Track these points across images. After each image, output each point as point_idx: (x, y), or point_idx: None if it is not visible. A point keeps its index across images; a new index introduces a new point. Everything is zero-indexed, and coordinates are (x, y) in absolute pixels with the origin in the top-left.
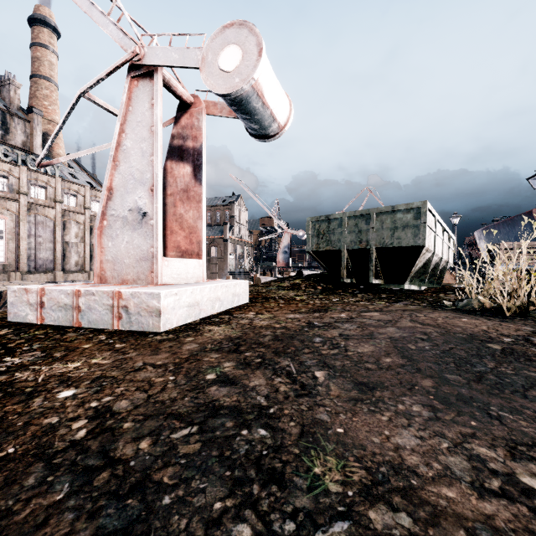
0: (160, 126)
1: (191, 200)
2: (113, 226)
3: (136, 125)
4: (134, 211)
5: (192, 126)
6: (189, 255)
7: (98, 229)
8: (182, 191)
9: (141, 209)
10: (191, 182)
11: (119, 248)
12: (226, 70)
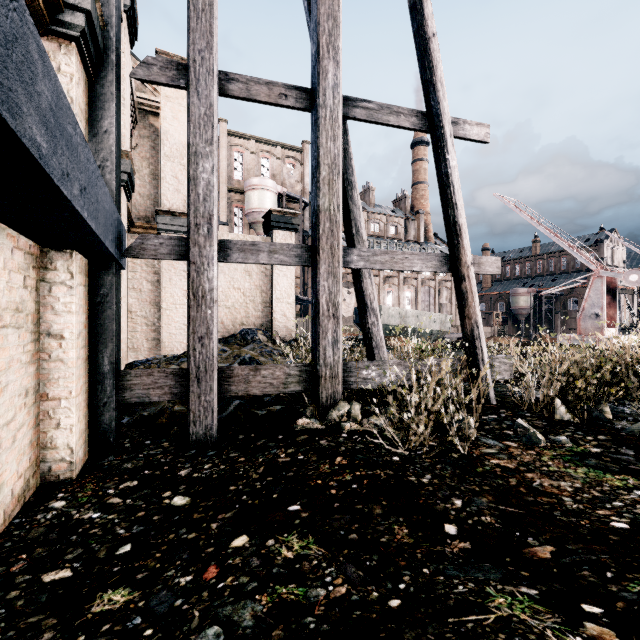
0: (605, 292)
1: (611, 307)
2: (584, 318)
3: (594, 290)
4: (593, 315)
5: (611, 282)
6: (610, 326)
7: (578, 319)
8: (606, 304)
9: (597, 314)
10: (611, 301)
11: (587, 325)
12: (632, 281)
